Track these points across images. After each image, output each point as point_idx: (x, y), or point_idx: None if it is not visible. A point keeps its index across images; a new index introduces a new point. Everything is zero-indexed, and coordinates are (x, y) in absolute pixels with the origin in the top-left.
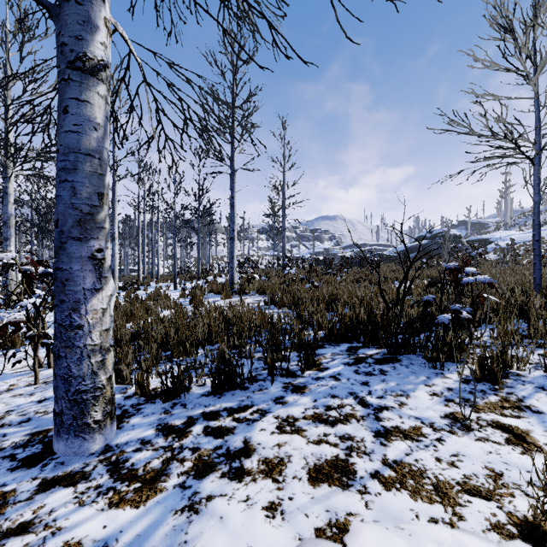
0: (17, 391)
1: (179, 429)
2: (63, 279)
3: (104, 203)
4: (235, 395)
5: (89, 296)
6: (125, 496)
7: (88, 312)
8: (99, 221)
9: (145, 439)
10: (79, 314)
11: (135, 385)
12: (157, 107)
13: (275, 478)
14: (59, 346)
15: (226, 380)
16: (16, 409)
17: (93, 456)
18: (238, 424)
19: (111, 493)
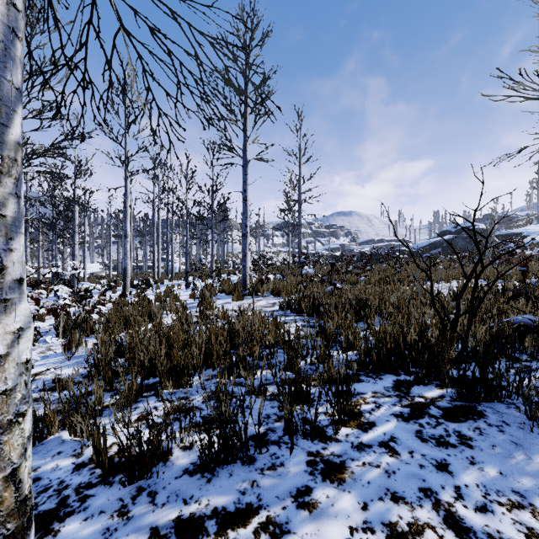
0: None
1: None
2: None
3: (3, 173)
4: (233, 476)
5: None
6: None
7: None
8: None
9: None
10: None
11: (92, 447)
12: (144, 68)
13: None
14: None
15: (220, 449)
16: None
17: None
18: None
19: None
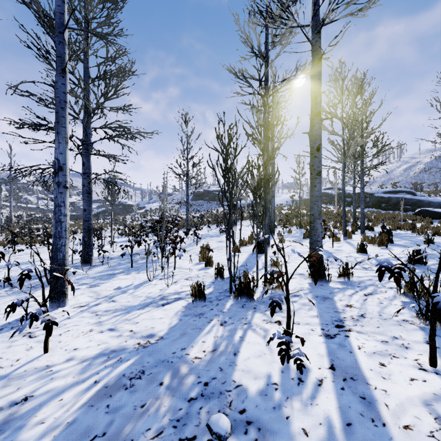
0: None
1: None
2: None
3: None
4: None
5: None
6: None
7: None
8: None
9: None
10: None
11: None
12: None
13: None
14: None
15: None
16: None
17: None
18: None
19: None
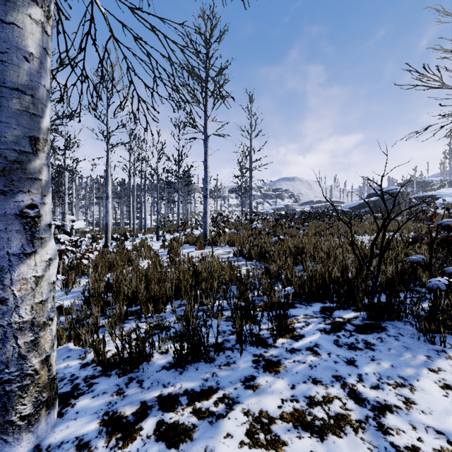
0: None
1: (127, 424)
2: None
3: (39, 150)
4: (199, 370)
5: (15, 262)
6: None
7: (14, 282)
8: (31, 171)
9: (84, 439)
10: (2, 284)
11: (93, 352)
12: (128, 66)
13: None
14: None
15: (189, 351)
16: None
17: None
18: (199, 421)
19: None
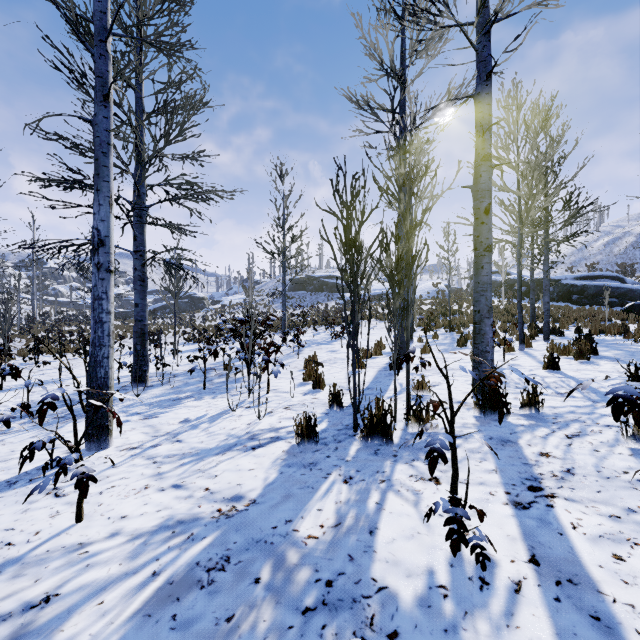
0: None
1: None
2: None
3: None
4: None
5: None
6: None
7: None
8: None
9: None
10: None
11: None
12: None
13: None
14: None
15: None
16: None
17: None
18: None
19: None
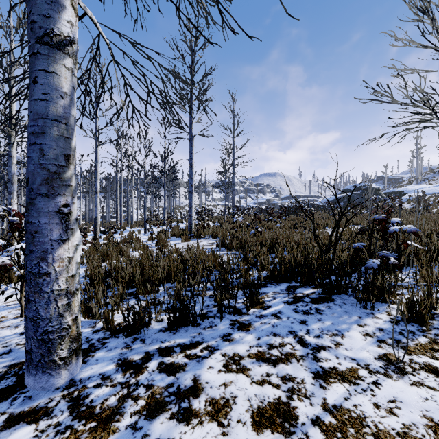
0: (5, 322)
1: (136, 364)
2: (32, 231)
3: (70, 163)
4: (188, 331)
5: (56, 246)
6: (80, 436)
7: (55, 261)
8: (65, 179)
9: (106, 374)
10: (47, 262)
11: (102, 321)
12: (125, 82)
13: (221, 421)
14: (29, 291)
15: (180, 318)
16: (1, 341)
17: (58, 391)
18: (189, 361)
19: (68, 432)
